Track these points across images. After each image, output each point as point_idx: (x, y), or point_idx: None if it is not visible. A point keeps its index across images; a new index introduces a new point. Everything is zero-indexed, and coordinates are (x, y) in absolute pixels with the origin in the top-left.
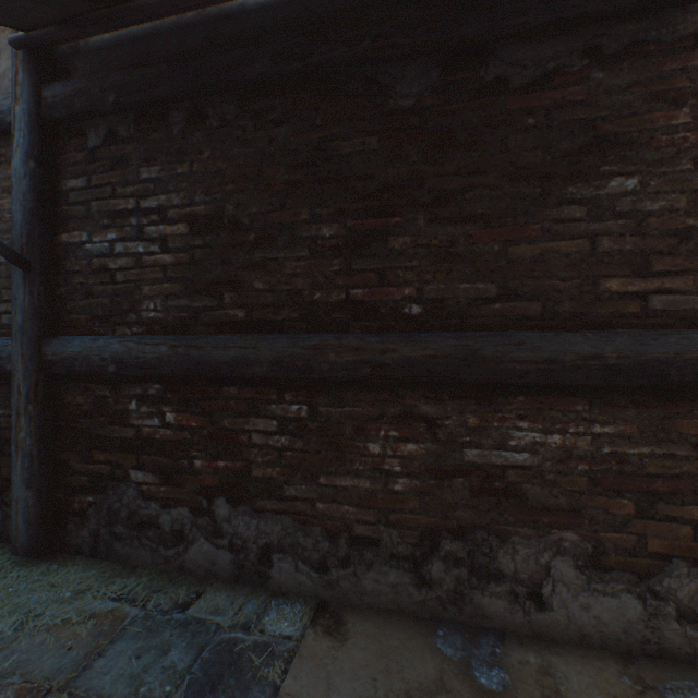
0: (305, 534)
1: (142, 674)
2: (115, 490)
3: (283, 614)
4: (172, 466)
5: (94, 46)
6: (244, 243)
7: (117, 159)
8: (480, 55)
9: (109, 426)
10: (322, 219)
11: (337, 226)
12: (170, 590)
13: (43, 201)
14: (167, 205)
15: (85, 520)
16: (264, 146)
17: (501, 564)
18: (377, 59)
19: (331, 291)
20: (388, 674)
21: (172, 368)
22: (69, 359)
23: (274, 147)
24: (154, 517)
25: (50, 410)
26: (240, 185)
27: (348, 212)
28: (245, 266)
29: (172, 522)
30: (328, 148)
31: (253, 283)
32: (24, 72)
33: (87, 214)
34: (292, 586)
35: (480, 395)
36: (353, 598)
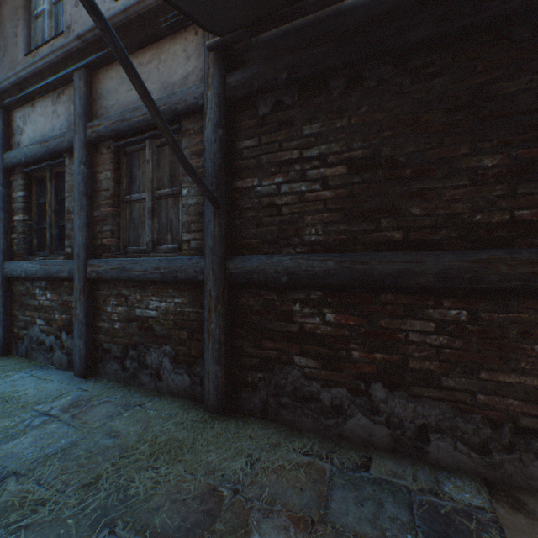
0: (464, 420)
1: (376, 520)
2: (280, 370)
3: (458, 486)
4: (331, 355)
5: (263, 40)
6: (400, 177)
7: (282, 122)
8: None
9: (276, 322)
10: (482, 152)
11: (499, 156)
12: (341, 452)
13: (226, 158)
14: (326, 153)
15: (256, 391)
16: (420, 96)
17: None
18: None
19: (492, 213)
20: None
21: (338, 278)
22: (248, 272)
23: (430, 96)
24: (315, 393)
25: (229, 309)
26: (396, 131)
27: (512, 143)
28: (401, 196)
29: (331, 399)
30: (489, 90)
31: (409, 209)
32: (214, 67)
33: (257, 165)
34: (450, 462)
35: None
36: (518, 480)
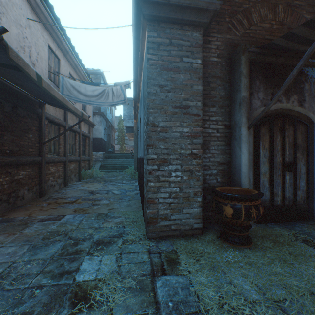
0: None
1: None
2: None
3: None
4: None
5: None
6: None
7: None
8: (17, 108)
9: None
10: None
11: None
12: None
13: None
14: None
15: None
16: None
17: (20, 195)
18: (4, 100)
19: None
20: (21, 211)
21: None
22: None
23: None
24: None
25: None
26: None
27: None
28: None
29: None
30: None
31: None
32: None
33: None
34: None
35: (17, 167)
36: None
